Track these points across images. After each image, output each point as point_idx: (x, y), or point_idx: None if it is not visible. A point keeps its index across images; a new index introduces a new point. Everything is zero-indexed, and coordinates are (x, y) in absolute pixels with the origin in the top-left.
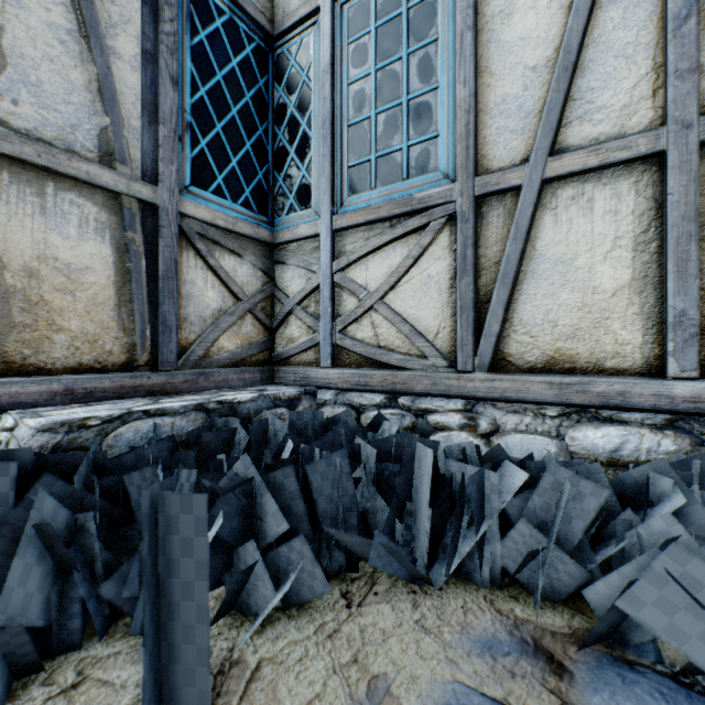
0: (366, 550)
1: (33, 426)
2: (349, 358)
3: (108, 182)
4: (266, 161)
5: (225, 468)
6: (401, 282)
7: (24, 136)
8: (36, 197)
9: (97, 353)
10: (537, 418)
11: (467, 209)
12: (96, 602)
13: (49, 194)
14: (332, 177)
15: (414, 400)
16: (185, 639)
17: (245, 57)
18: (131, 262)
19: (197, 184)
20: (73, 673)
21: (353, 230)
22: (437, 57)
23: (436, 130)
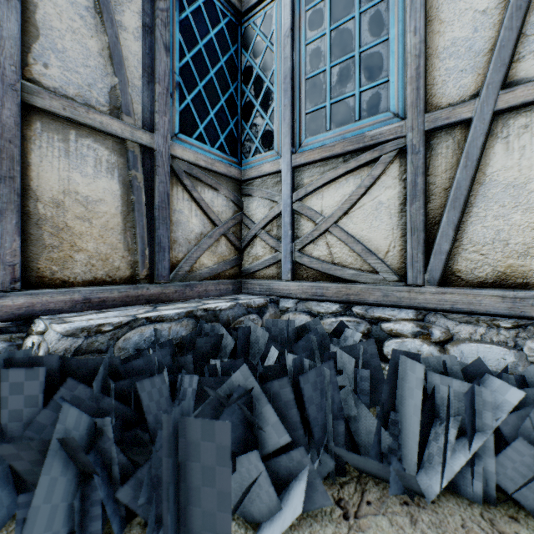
0: (365, 465)
1: (59, 331)
2: (306, 273)
3: (116, 130)
4: (236, 113)
5: (219, 372)
6: (353, 208)
7: (53, 92)
8: (62, 143)
9: (108, 268)
10: (491, 328)
11: (417, 142)
12: (113, 502)
13: (71, 140)
14: (291, 123)
15: (367, 309)
16: None
17: (220, 30)
18: (134, 195)
19: (184, 132)
20: None
21: (309, 166)
22: (388, 13)
23: (386, 76)
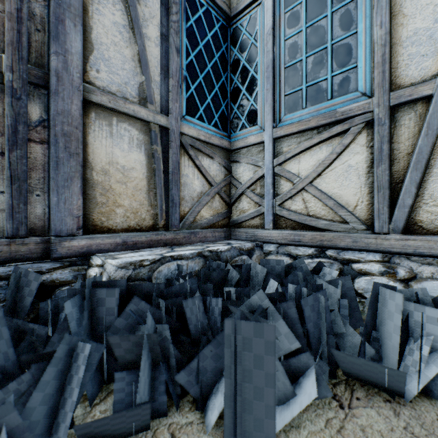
0: (358, 367)
1: (115, 265)
2: (285, 223)
3: (143, 115)
4: (226, 97)
5: (233, 297)
6: (326, 171)
7: (102, 90)
8: (108, 127)
9: (137, 219)
10: None
11: (383, 116)
12: (171, 384)
13: (114, 124)
14: (273, 103)
15: (339, 252)
16: (256, 428)
17: (214, 32)
18: (155, 164)
19: (189, 114)
20: (168, 434)
21: (288, 137)
22: (356, 11)
23: (355, 62)
